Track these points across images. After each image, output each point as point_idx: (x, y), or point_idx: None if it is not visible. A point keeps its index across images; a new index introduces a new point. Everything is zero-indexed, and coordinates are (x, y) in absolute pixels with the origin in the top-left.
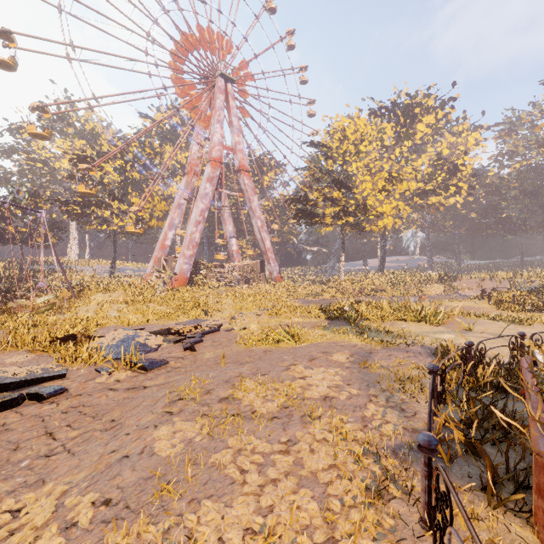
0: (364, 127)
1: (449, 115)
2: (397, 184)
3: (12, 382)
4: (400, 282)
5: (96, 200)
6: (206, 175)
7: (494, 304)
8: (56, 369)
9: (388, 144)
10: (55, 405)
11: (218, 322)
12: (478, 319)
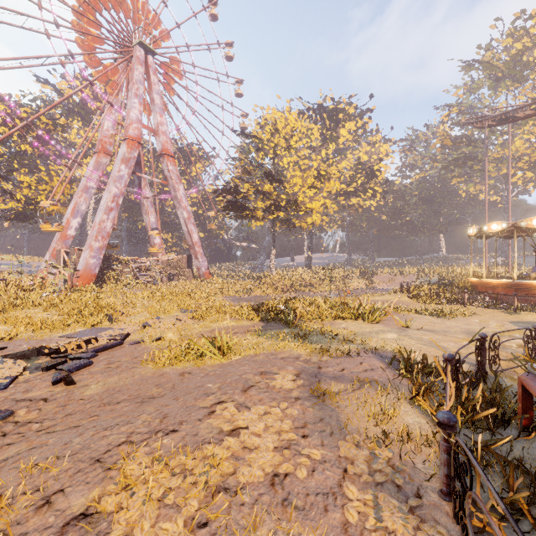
0: (294, 123)
1: (366, 124)
2: (325, 182)
3: None
4: (327, 277)
5: None
6: (121, 155)
7: (414, 298)
8: None
9: (315, 146)
10: None
11: (125, 331)
12: (407, 313)
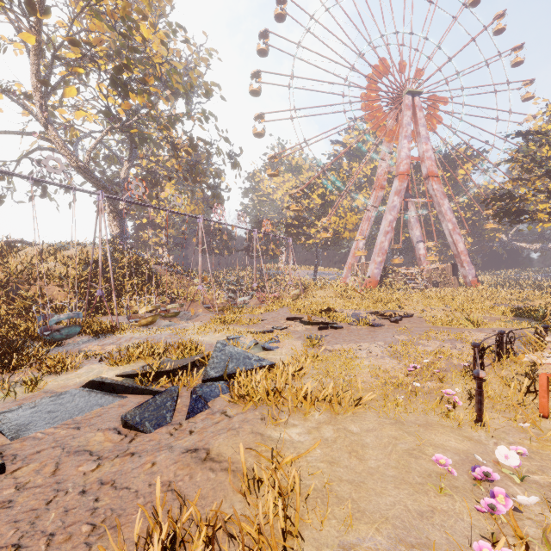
0: None
1: None
2: None
3: (320, 322)
4: None
5: (306, 222)
6: (394, 189)
7: None
8: (331, 321)
9: None
10: (342, 331)
11: (410, 313)
12: None
